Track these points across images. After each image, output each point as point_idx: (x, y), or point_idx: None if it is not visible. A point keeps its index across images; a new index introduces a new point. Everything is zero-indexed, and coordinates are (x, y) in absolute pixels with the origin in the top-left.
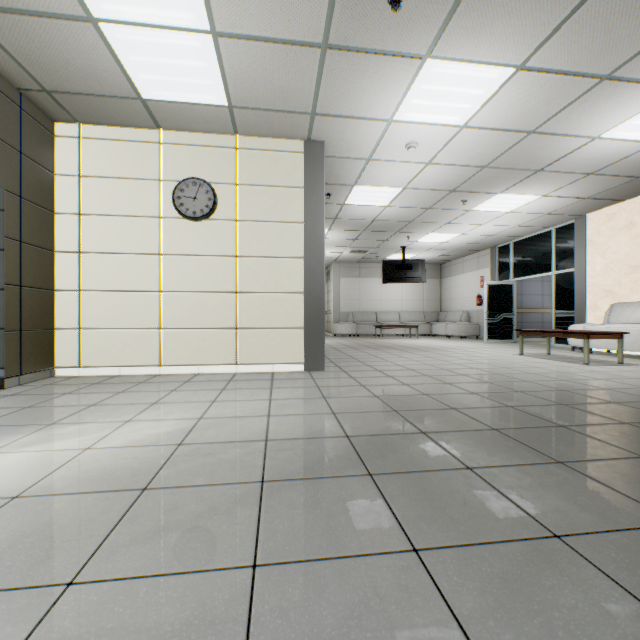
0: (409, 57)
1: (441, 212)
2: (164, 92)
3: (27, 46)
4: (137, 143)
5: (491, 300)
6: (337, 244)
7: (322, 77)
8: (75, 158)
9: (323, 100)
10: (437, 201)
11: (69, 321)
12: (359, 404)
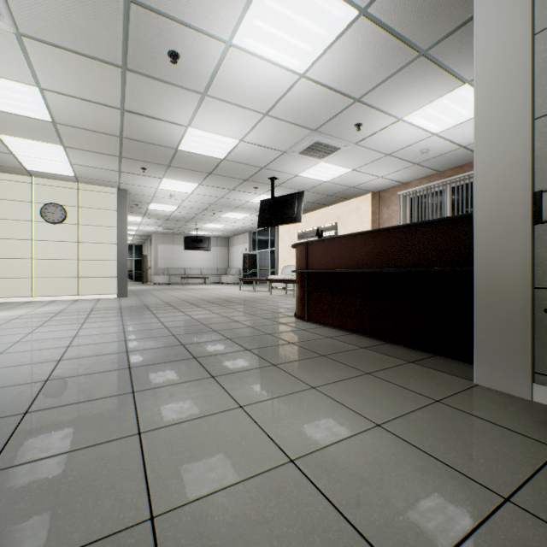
0: (156, 177)
1: (206, 216)
2: (41, 169)
3: None
4: (18, 182)
5: (245, 262)
6: (152, 224)
7: (121, 176)
8: None
9: (124, 181)
10: (201, 212)
11: None
12: (132, 303)
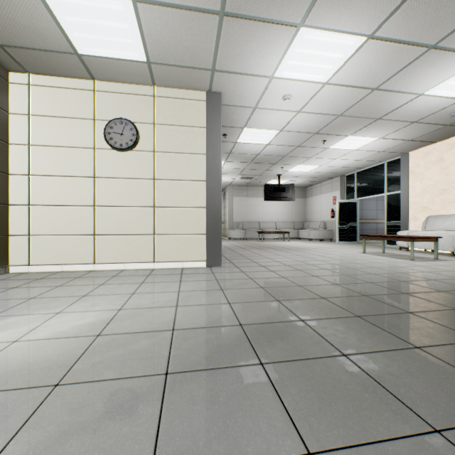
0: (287, 25)
1: (307, 149)
2: (95, 49)
3: None
4: (76, 90)
5: (341, 213)
6: (231, 172)
7: (220, 40)
8: (25, 100)
9: (221, 59)
10: (304, 141)
11: (20, 229)
12: (249, 295)
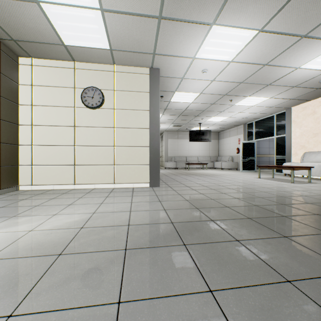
0: (204, 24)
1: (219, 106)
2: (76, 41)
3: (2, 15)
4: (62, 68)
5: (244, 150)
6: (166, 122)
7: (158, 34)
8: (29, 76)
9: (159, 46)
10: (217, 100)
11: (26, 161)
12: (178, 204)
